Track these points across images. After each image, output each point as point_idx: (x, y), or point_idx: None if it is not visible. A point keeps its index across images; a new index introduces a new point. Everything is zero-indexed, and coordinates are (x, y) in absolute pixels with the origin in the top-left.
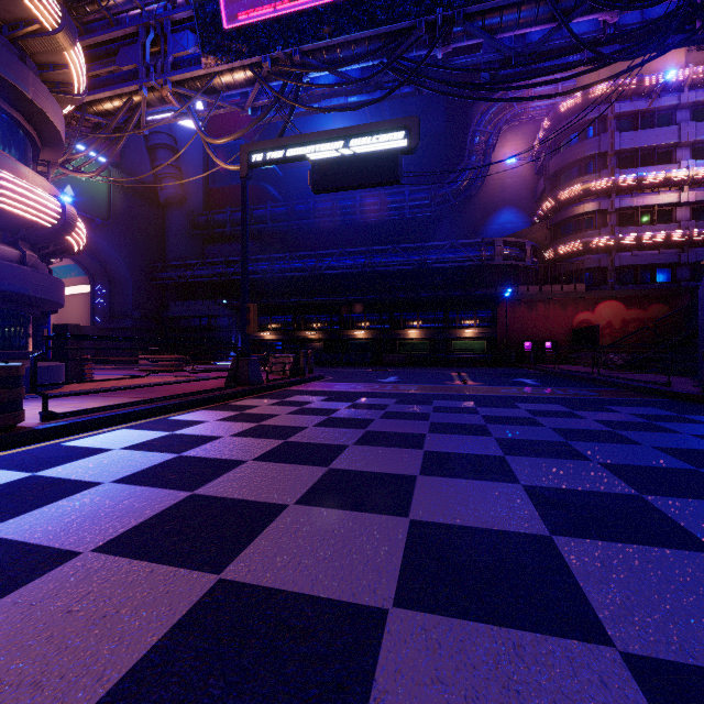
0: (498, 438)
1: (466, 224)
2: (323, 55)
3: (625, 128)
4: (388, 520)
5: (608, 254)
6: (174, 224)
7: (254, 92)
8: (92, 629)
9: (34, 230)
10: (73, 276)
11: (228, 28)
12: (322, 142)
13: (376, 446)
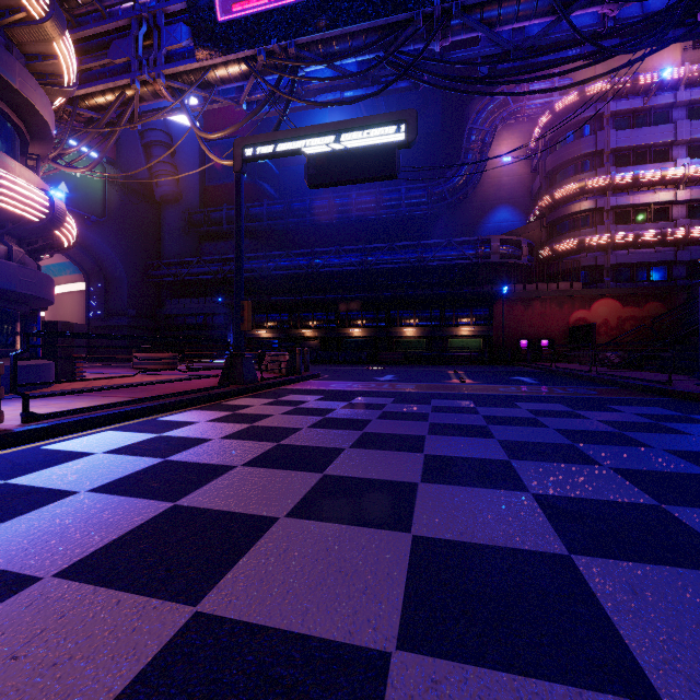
0: (501, 440)
1: (463, 223)
2: (319, 48)
3: (621, 126)
4: (389, 536)
5: (604, 252)
6: (170, 222)
7: (249, 87)
8: (38, 683)
9: (21, 224)
10: (68, 274)
11: (222, 20)
12: (318, 136)
13: (374, 449)
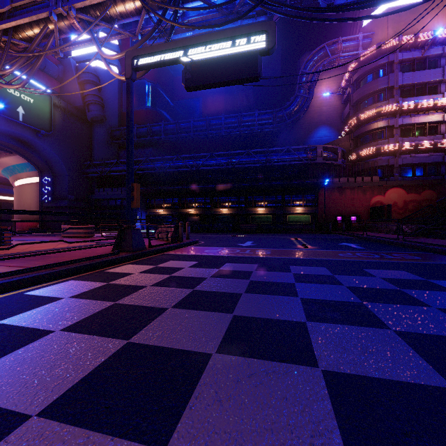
0: (400, 332)
1: (296, 137)
2: None
3: (405, 70)
4: None
5: (394, 156)
6: (98, 136)
7: (142, 19)
8: None
9: None
10: (27, 171)
11: None
12: (193, 46)
13: (249, 355)
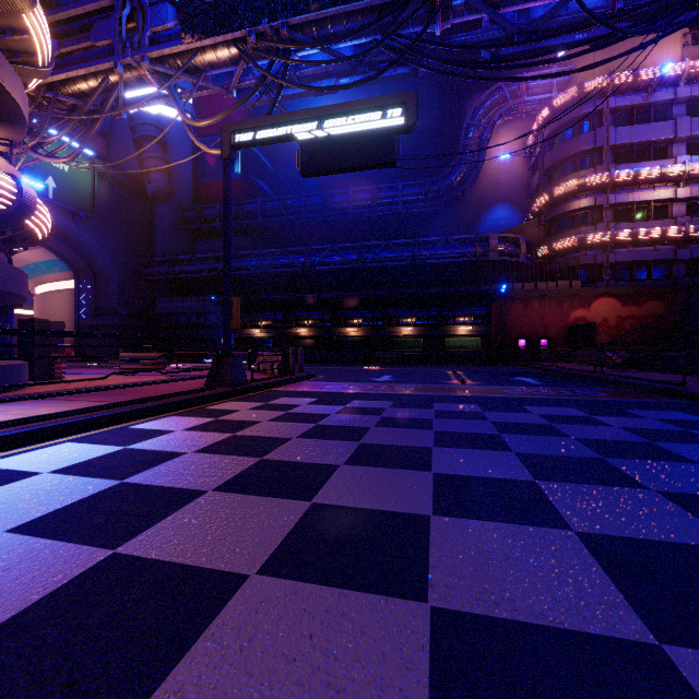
0: (520, 453)
1: (460, 221)
2: (313, 30)
3: (620, 122)
4: (398, 610)
5: (604, 250)
6: (162, 219)
7: (239, 72)
8: None
9: None
10: (57, 271)
11: None
12: (311, 120)
13: (373, 466)
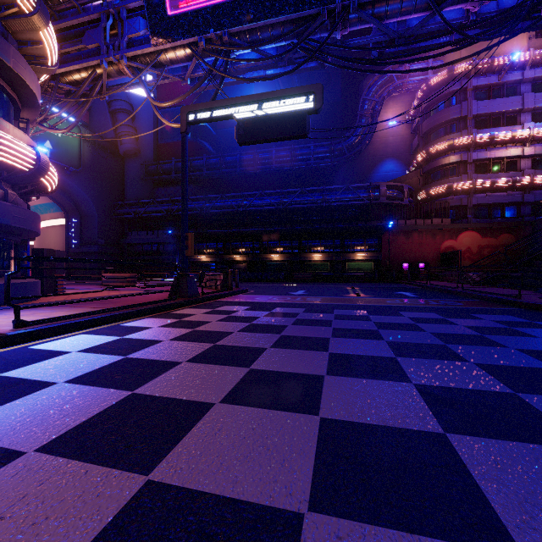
0: (389, 341)
1: (358, 172)
2: (247, 36)
3: (480, 97)
4: (301, 418)
5: (468, 195)
6: (131, 172)
7: (192, 66)
8: (19, 539)
9: (14, 173)
10: (51, 212)
11: (171, 14)
12: (246, 104)
13: (289, 348)
